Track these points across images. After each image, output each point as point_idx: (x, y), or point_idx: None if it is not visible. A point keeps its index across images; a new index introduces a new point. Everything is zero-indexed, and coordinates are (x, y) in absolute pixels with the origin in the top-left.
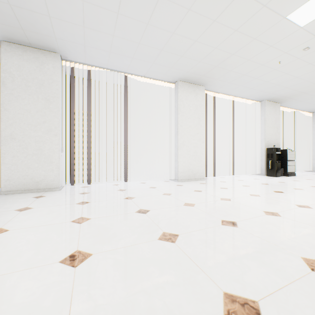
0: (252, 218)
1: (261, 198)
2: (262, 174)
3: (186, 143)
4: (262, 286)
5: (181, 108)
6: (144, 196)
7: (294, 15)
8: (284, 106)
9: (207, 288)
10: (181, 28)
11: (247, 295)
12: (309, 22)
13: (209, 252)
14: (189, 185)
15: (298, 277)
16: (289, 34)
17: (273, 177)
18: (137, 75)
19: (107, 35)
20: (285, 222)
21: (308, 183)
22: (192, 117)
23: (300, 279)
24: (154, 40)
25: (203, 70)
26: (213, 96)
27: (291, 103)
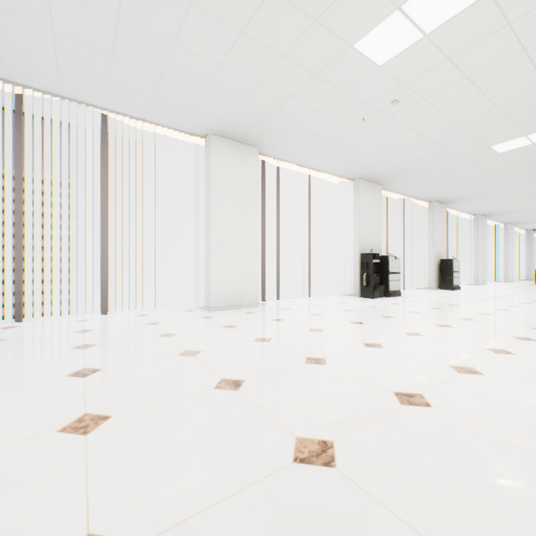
0: (277, 372)
1: (321, 335)
2: (355, 295)
3: (226, 244)
4: (178, 507)
5: (216, 182)
6: (119, 341)
7: (364, 44)
8: (388, 190)
9: (60, 531)
10: (186, 38)
11: (132, 533)
12: (388, 60)
13: (141, 447)
14: (223, 317)
15: (260, 477)
16: (365, 75)
17: (369, 299)
18: (128, 115)
19: (39, 27)
20: (324, 375)
21: (409, 307)
22: (237, 199)
23: (261, 481)
24: (142, 53)
25: (247, 119)
26: (278, 166)
27: (397, 185)
